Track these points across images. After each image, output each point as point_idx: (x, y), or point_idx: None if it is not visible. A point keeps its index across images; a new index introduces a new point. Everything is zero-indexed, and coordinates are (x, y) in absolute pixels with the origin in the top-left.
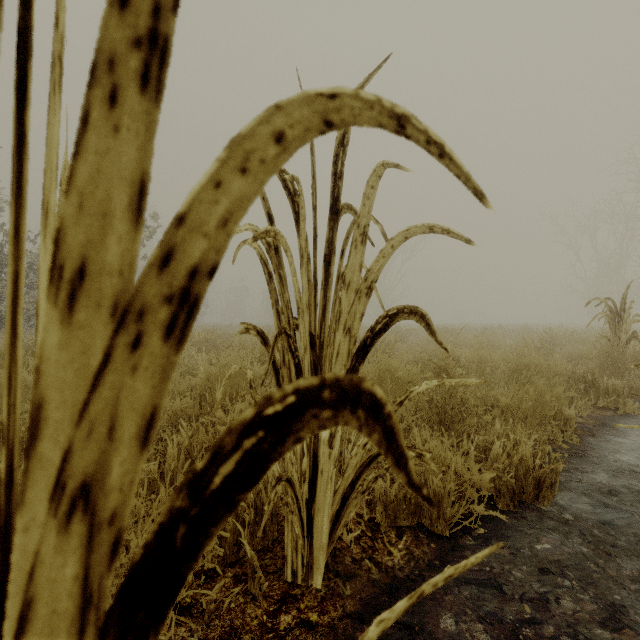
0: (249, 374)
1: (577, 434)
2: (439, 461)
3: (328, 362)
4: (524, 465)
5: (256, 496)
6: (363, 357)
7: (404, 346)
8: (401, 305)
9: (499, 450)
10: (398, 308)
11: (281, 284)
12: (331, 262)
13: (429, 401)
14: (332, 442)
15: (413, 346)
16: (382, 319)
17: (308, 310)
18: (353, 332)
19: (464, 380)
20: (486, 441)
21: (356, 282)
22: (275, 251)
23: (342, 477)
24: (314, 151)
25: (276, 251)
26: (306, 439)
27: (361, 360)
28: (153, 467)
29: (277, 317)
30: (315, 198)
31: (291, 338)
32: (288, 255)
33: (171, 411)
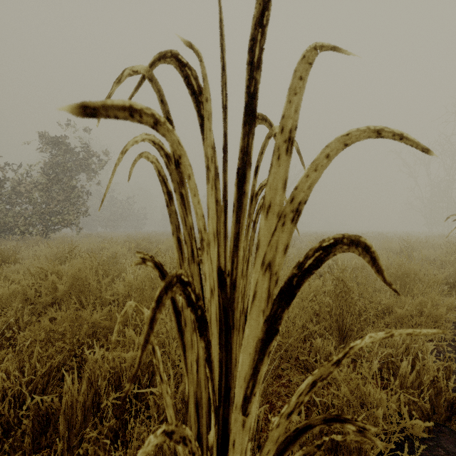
0: (146, 313)
1: (454, 335)
2: (358, 395)
3: (240, 297)
4: (435, 386)
5: (157, 450)
6: (287, 301)
7: (293, 250)
8: (339, 234)
9: (407, 368)
10: (335, 238)
11: (183, 206)
12: (245, 178)
13: (329, 311)
14: (247, 407)
15: (303, 252)
16: (313, 252)
17: (216, 240)
18: (274, 268)
19: (418, 330)
20: (389, 354)
21: (278, 203)
22: (175, 165)
23: (259, 452)
24: (224, 34)
25: (177, 165)
26: (213, 405)
27: (285, 305)
28: (54, 397)
29: (178, 246)
30: (225, 96)
31: (190, 285)
32: (183, 163)
33: (86, 326)
